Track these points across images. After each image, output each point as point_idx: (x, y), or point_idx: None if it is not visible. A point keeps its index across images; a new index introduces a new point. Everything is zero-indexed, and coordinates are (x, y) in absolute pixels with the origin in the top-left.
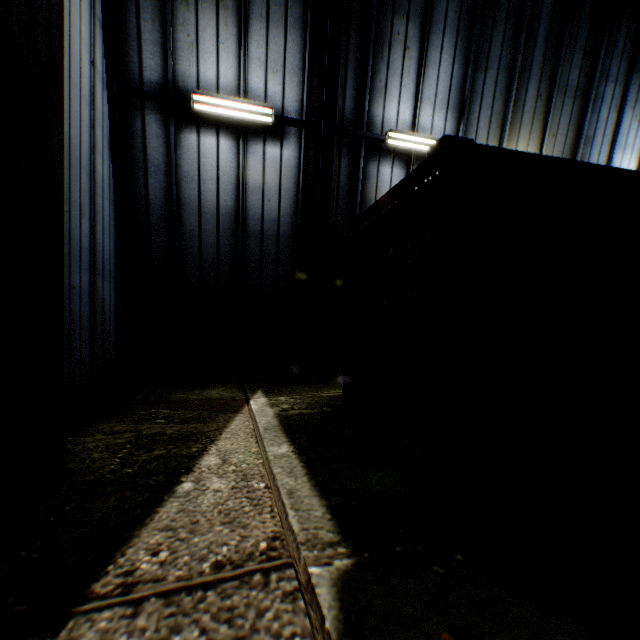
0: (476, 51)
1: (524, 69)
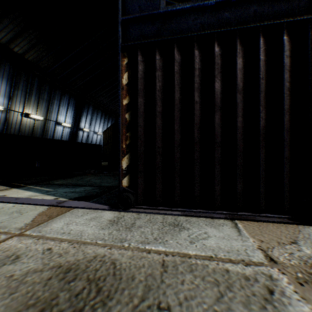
0: (15, 85)
1: (31, 92)
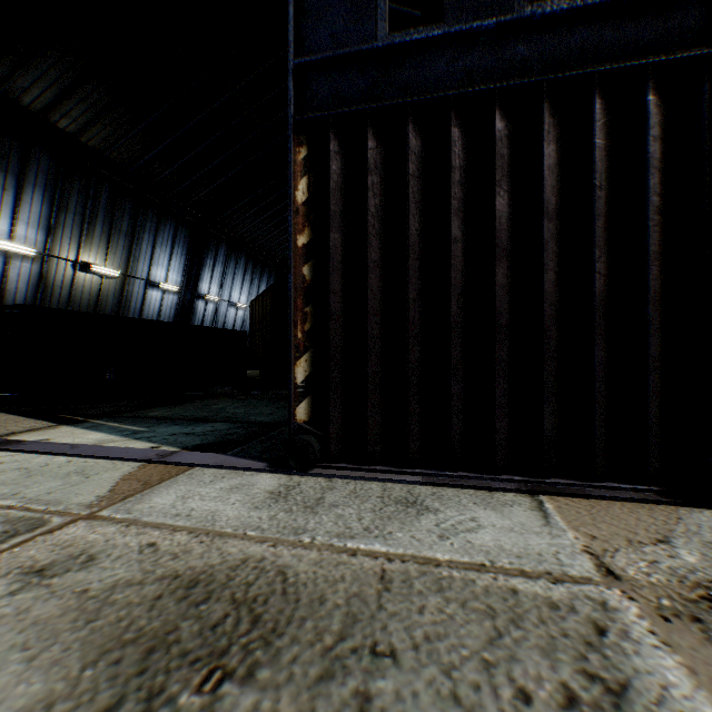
0: (60, 201)
1: (94, 217)
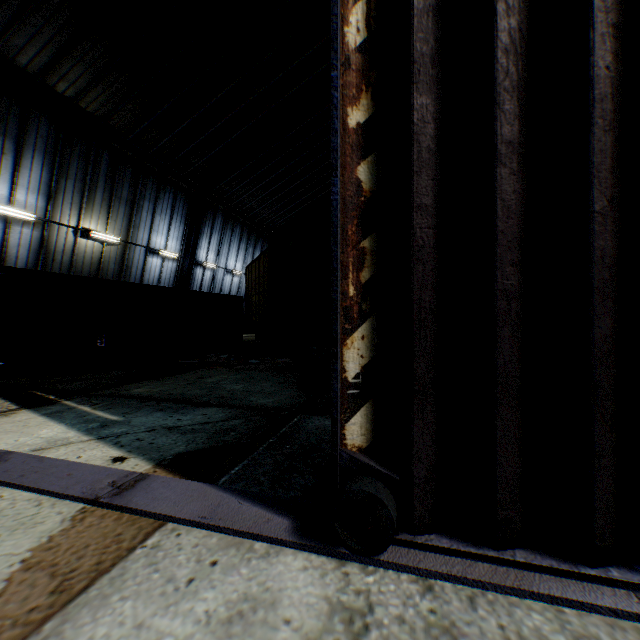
0: (60, 167)
1: (94, 183)
